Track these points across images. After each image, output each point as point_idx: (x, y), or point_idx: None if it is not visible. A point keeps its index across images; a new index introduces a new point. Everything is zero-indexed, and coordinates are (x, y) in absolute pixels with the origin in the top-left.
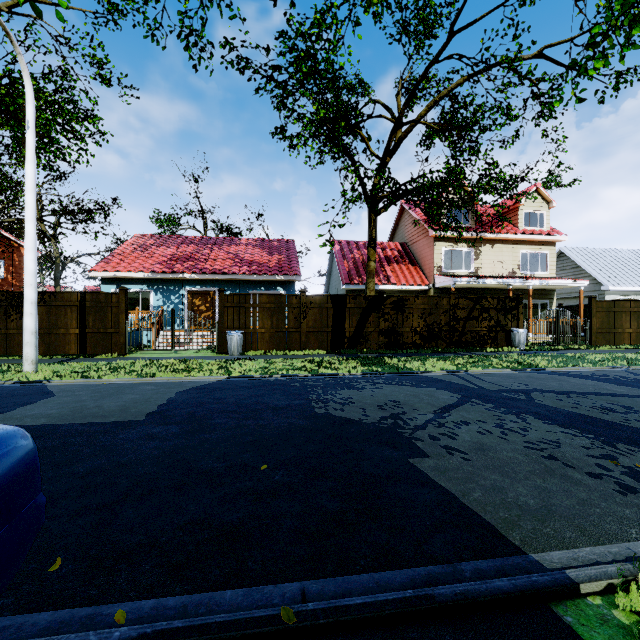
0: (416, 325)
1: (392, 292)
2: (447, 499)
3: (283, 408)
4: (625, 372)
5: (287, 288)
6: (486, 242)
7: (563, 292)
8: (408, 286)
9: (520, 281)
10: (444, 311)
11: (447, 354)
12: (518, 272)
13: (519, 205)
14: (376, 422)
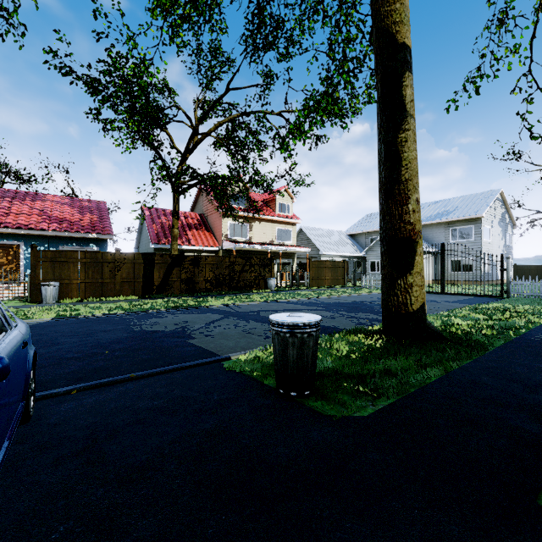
0: (208, 276)
1: (192, 251)
2: (199, 348)
3: (111, 330)
4: (313, 300)
5: (100, 245)
6: (256, 220)
7: (302, 254)
8: (204, 247)
9: (275, 247)
10: (227, 266)
11: (227, 295)
12: (275, 241)
13: (276, 198)
14: (172, 330)
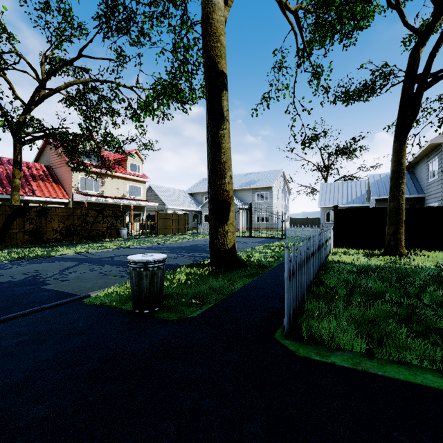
0: (57, 226)
1: (37, 202)
2: (56, 292)
3: None
4: (160, 245)
5: None
6: (109, 176)
7: (151, 208)
8: (52, 198)
9: (126, 201)
10: (78, 217)
11: (79, 244)
12: (127, 196)
13: (127, 158)
14: (22, 280)
